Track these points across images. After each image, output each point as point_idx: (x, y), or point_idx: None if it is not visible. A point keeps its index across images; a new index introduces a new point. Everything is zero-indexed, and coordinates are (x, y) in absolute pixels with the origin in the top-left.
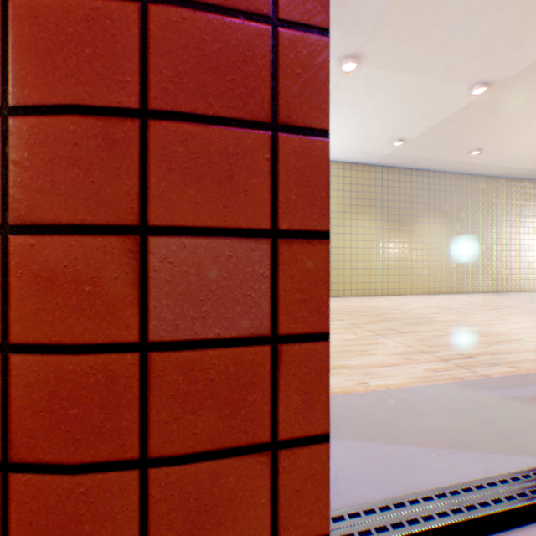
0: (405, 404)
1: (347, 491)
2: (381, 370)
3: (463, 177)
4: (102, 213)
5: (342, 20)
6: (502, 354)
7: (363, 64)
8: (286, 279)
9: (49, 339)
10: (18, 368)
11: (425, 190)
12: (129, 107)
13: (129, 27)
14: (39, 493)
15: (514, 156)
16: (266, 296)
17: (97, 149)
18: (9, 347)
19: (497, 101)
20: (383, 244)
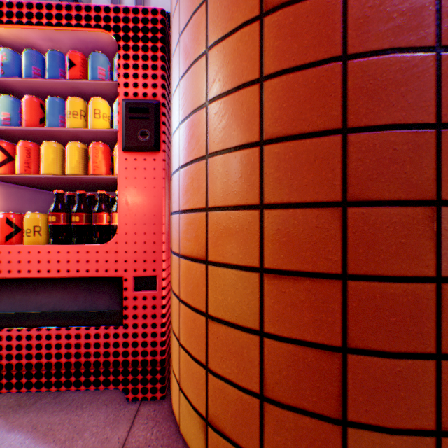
0: None
1: None
2: None
3: None
4: (409, 193)
5: None
6: None
7: None
8: None
9: (374, 272)
10: (351, 290)
11: None
12: (427, 122)
13: (427, 70)
14: (367, 368)
15: None
16: None
17: (406, 151)
18: (345, 276)
19: None
20: None
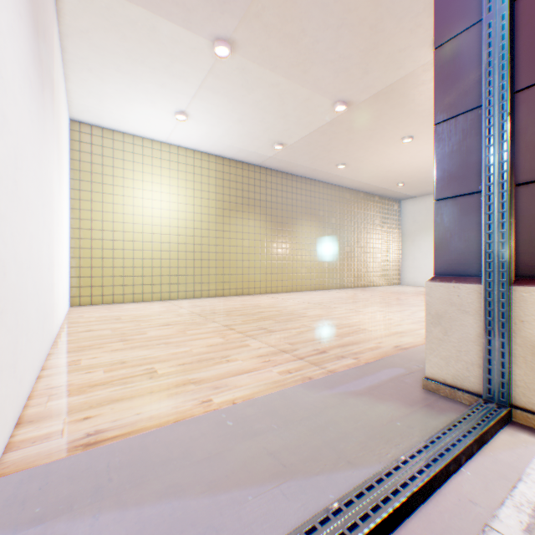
0: (246, 423)
1: None
2: (236, 380)
3: (335, 187)
4: None
5: None
6: (352, 345)
7: (239, 52)
8: None
9: None
10: None
11: (306, 196)
12: None
13: None
14: None
15: (370, 174)
16: None
17: None
18: None
19: (356, 122)
20: (270, 243)
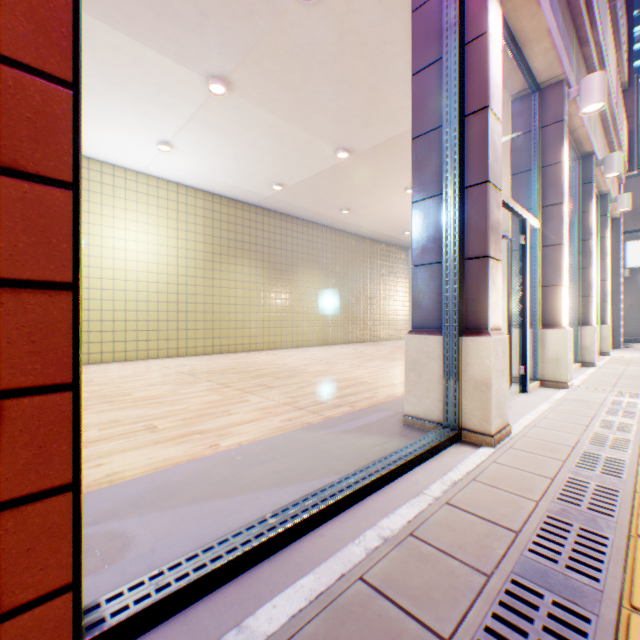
0: (254, 456)
1: (166, 558)
2: (241, 428)
3: (340, 232)
4: None
5: (208, 33)
6: (351, 396)
7: (237, 91)
8: (12, 330)
9: None
10: None
11: (308, 241)
12: None
13: None
14: None
15: (376, 220)
16: None
17: None
18: None
19: (359, 169)
20: (268, 293)
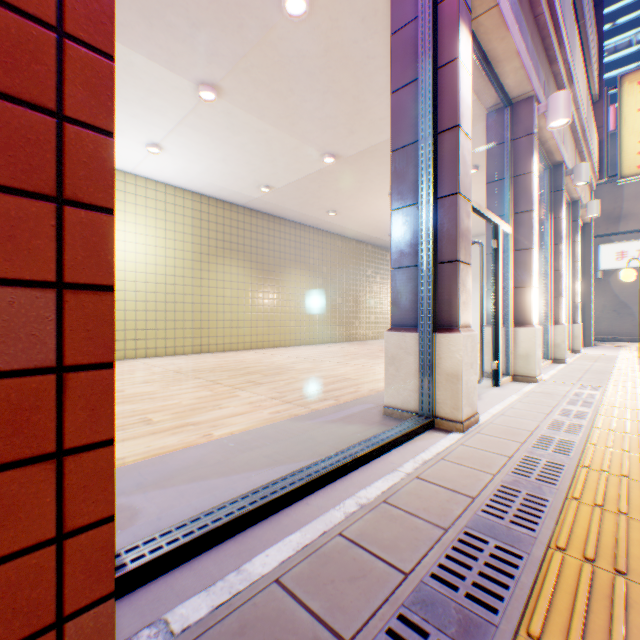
0: (246, 443)
1: (171, 524)
2: (232, 420)
3: (327, 234)
4: None
5: (199, 43)
6: (336, 391)
7: (226, 98)
8: (73, 321)
9: None
10: None
11: (296, 242)
12: None
13: None
14: None
15: (362, 222)
16: (53, 335)
17: None
18: None
19: (345, 173)
20: (256, 293)
